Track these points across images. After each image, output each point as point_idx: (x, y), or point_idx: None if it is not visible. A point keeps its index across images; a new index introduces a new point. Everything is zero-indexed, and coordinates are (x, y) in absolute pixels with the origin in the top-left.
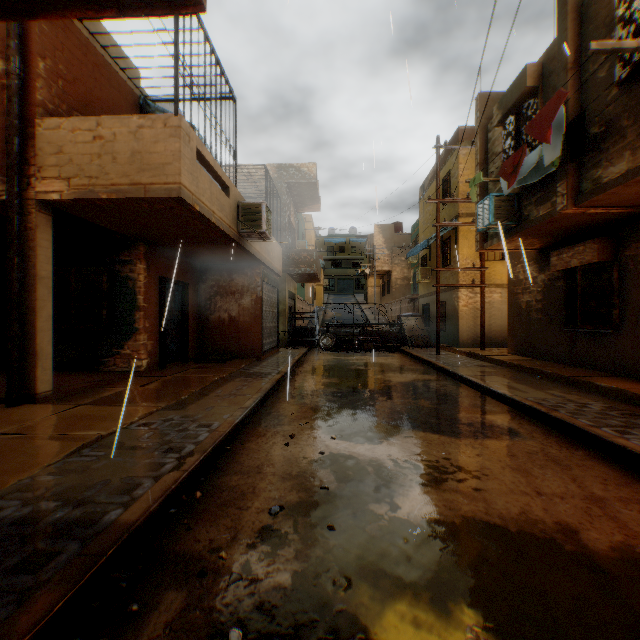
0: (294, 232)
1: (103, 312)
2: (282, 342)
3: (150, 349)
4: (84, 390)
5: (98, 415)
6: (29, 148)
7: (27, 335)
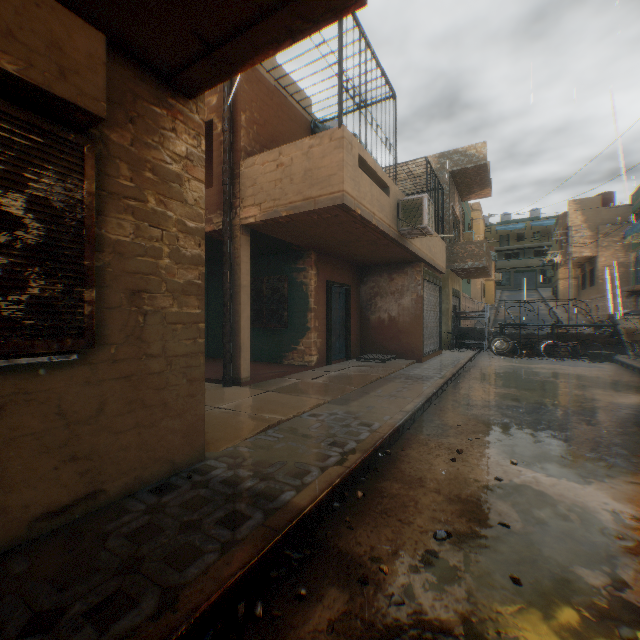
0: (458, 224)
1: (284, 313)
2: (445, 344)
3: (319, 346)
4: (270, 378)
5: (279, 401)
6: (235, 186)
7: (234, 332)
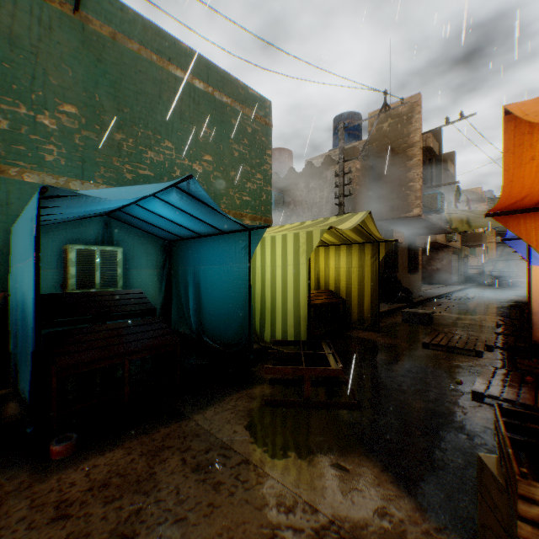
0: None
1: None
2: (459, 280)
3: None
4: None
5: None
6: None
7: None
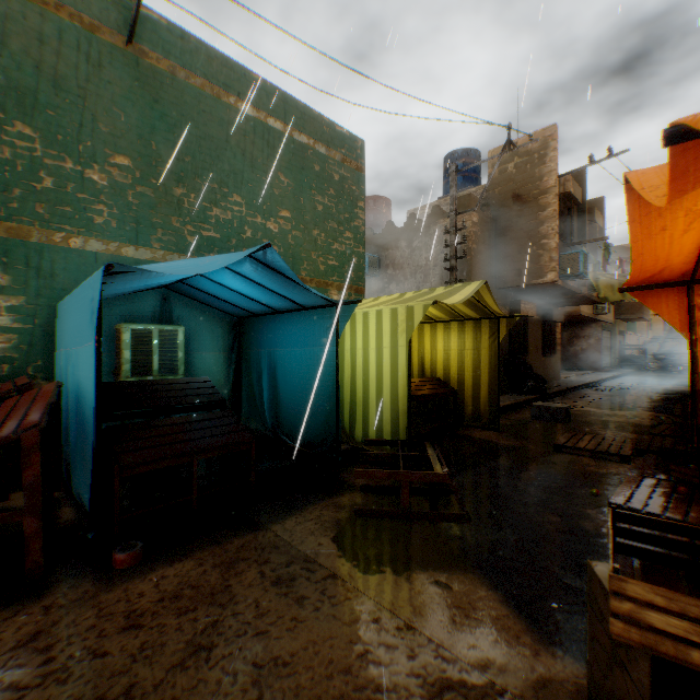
0: None
1: None
2: (612, 365)
3: None
4: None
5: None
6: None
7: None
